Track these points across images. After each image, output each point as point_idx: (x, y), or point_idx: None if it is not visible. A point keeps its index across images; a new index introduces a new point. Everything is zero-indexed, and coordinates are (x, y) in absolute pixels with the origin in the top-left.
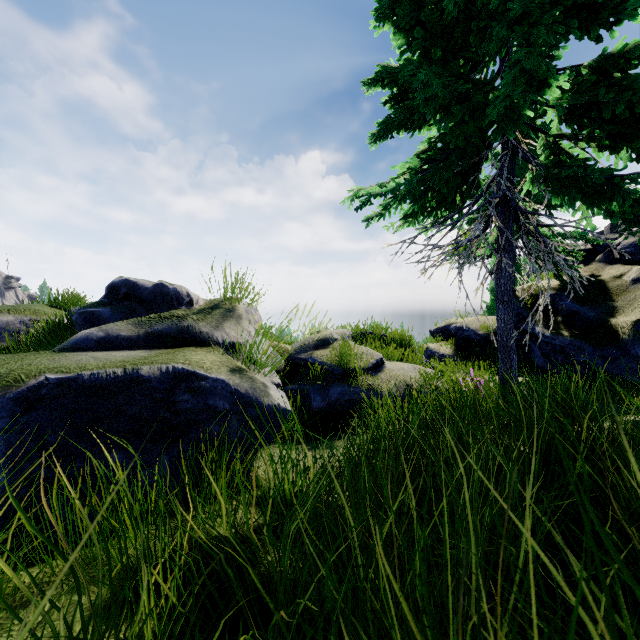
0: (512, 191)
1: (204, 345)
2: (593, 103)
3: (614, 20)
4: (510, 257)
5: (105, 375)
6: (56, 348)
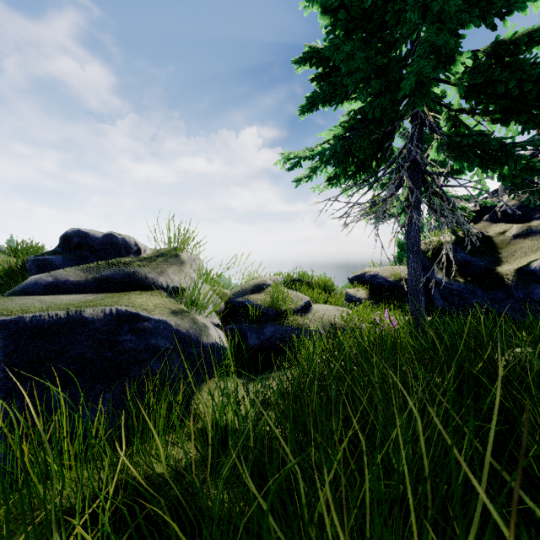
0: (420, 157)
1: (149, 289)
2: (489, 81)
3: (506, 11)
4: (419, 213)
5: (47, 317)
6: (6, 292)
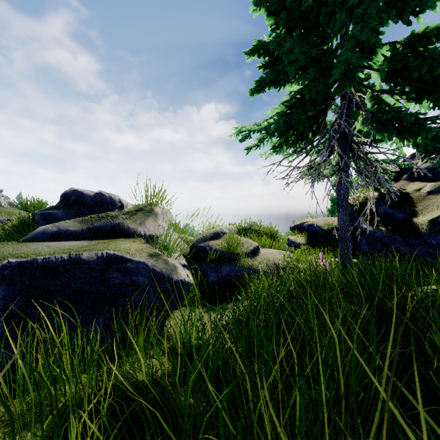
0: (348, 129)
1: (131, 237)
2: (405, 67)
3: (419, 10)
4: (347, 175)
5: (54, 259)
6: (21, 239)
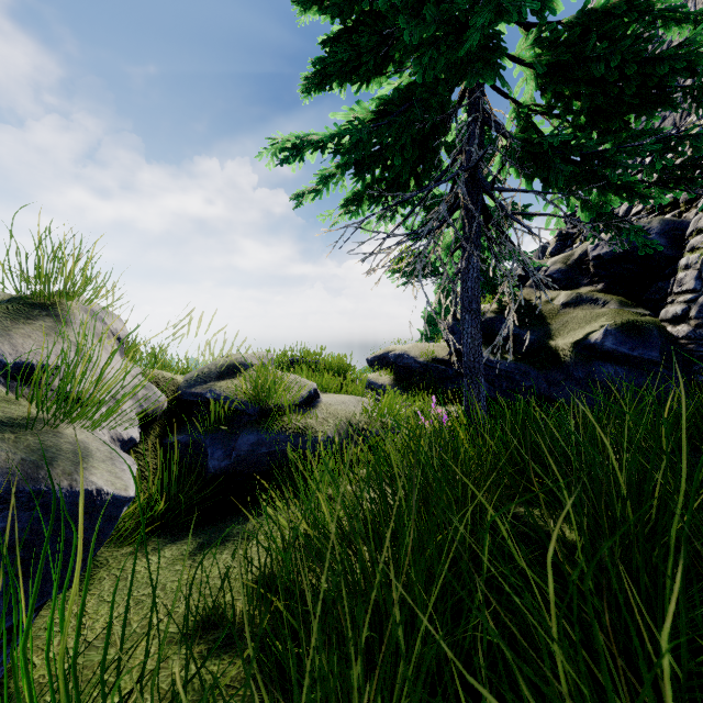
0: (480, 170)
1: None
2: (578, 60)
3: None
4: (478, 254)
5: None
6: None
